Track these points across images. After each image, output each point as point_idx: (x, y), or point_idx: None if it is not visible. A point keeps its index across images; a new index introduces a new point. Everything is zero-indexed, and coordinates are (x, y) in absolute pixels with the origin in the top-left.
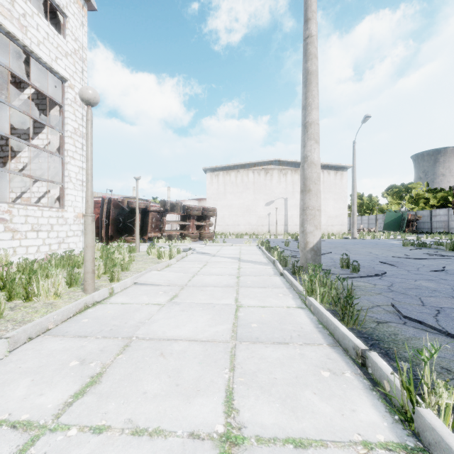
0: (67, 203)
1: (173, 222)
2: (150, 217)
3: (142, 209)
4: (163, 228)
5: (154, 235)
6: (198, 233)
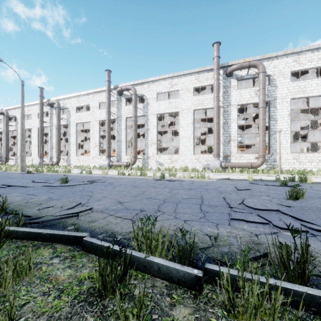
0: None
1: None
2: None
3: None
4: None
5: None
6: None
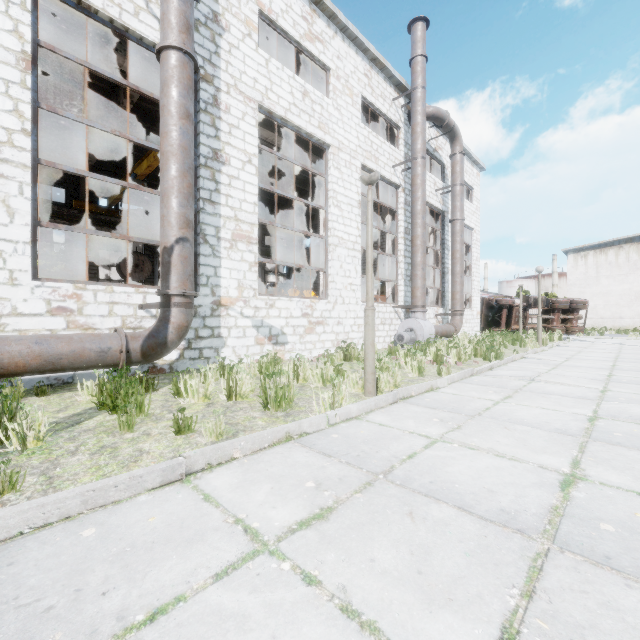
0: (473, 306)
1: (535, 316)
2: (513, 312)
3: (507, 305)
4: (526, 322)
5: (517, 328)
6: (563, 327)
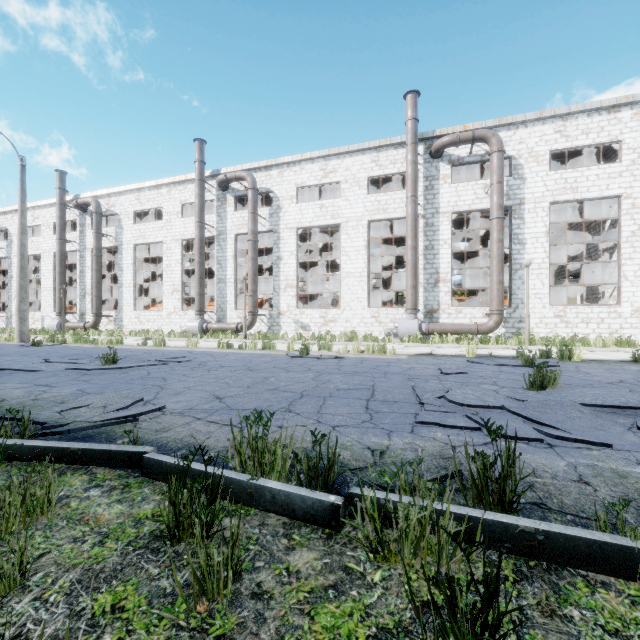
0: (622, 300)
1: None
2: None
3: None
4: None
5: None
6: None
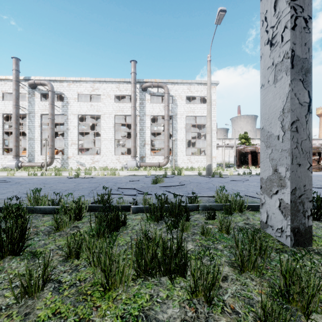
0: None
1: None
2: (259, 156)
3: (253, 152)
4: None
5: None
6: None
